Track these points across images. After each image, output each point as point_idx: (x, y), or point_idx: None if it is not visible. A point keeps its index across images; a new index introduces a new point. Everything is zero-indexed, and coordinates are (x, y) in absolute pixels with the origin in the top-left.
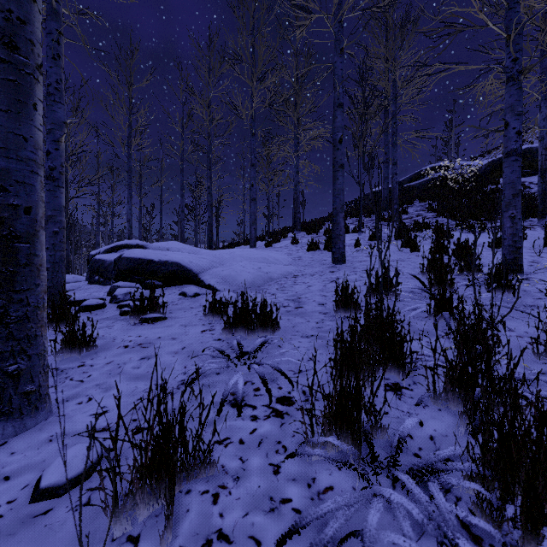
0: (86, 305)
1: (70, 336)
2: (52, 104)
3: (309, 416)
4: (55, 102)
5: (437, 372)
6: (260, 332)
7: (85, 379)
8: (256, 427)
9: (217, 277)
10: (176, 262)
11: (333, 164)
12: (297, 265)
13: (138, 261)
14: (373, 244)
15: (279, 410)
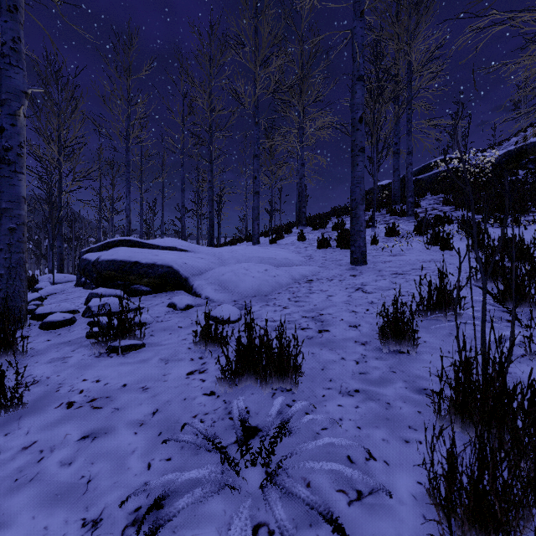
0: (49, 321)
1: None
2: (7, 68)
3: None
4: (10, 66)
5: None
6: (274, 383)
7: None
8: None
9: (215, 282)
10: (167, 264)
11: (352, 148)
12: (308, 266)
13: (122, 262)
14: (392, 240)
15: None
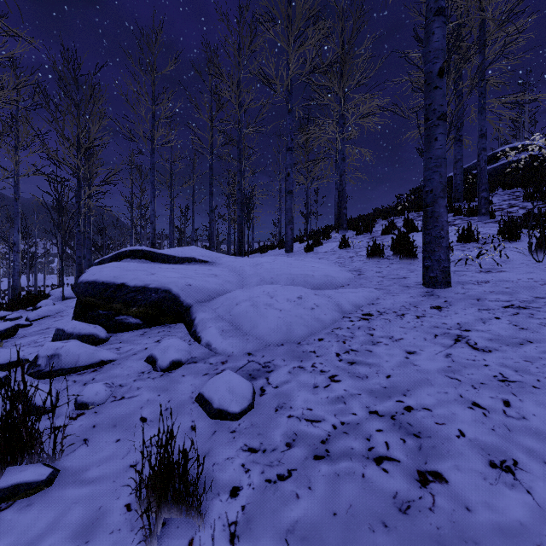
0: None
1: None
2: None
3: None
4: None
5: None
6: None
7: None
8: None
9: (225, 316)
10: (164, 287)
11: (427, 115)
12: (359, 287)
13: (105, 284)
14: (470, 247)
15: None
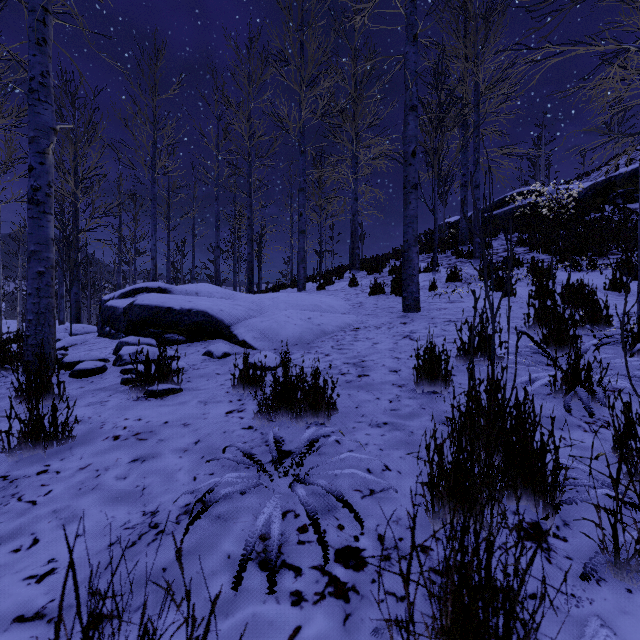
0: (80, 369)
1: (33, 424)
2: (36, 104)
3: (395, 598)
4: (39, 102)
5: (620, 519)
6: (309, 418)
7: (40, 500)
8: (300, 623)
9: (254, 330)
10: (202, 311)
11: (404, 184)
12: (357, 314)
13: (153, 309)
14: (453, 286)
15: (341, 581)
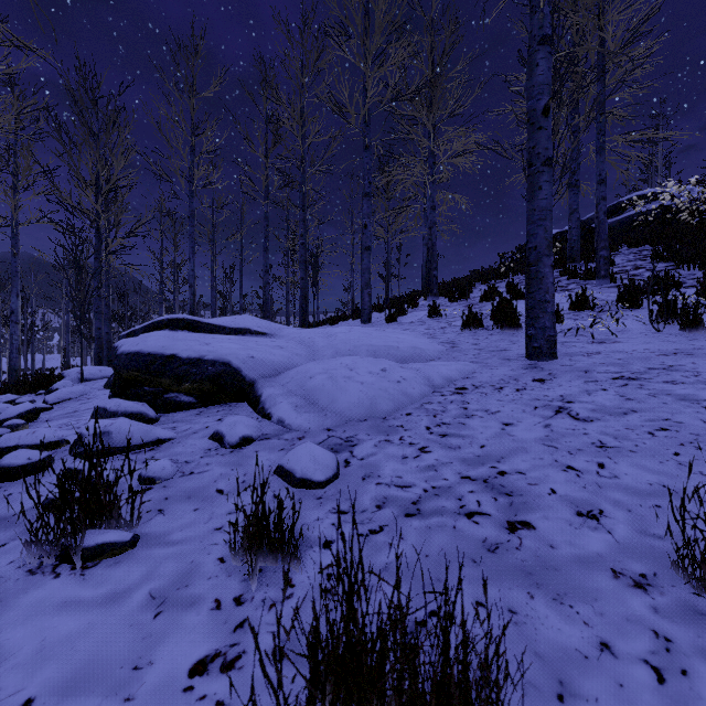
0: (2, 466)
1: None
2: None
3: None
4: None
5: None
6: None
7: None
8: None
9: (297, 391)
10: (222, 359)
11: (530, 160)
12: (452, 360)
13: (151, 356)
14: (584, 316)
15: None
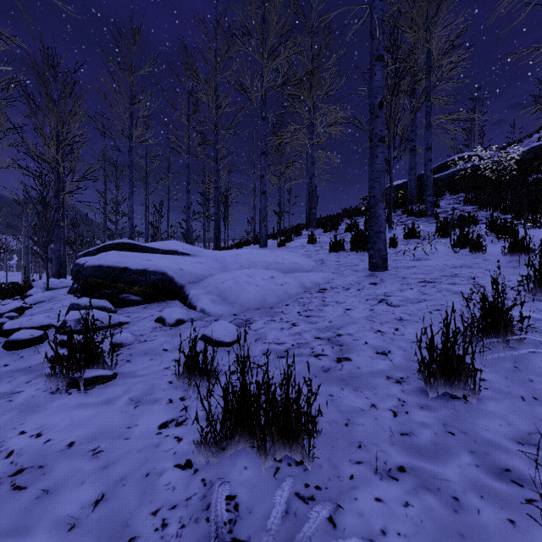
0: (13, 340)
1: None
2: None
3: None
4: None
5: None
6: (277, 451)
7: None
8: None
9: (213, 291)
10: (161, 270)
11: (370, 137)
12: (320, 272)
13: (109, 268)
14: (412, 242)
15: None
